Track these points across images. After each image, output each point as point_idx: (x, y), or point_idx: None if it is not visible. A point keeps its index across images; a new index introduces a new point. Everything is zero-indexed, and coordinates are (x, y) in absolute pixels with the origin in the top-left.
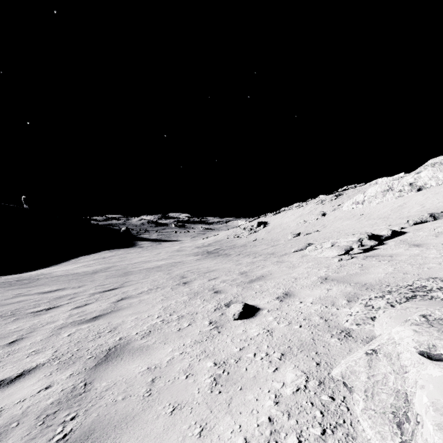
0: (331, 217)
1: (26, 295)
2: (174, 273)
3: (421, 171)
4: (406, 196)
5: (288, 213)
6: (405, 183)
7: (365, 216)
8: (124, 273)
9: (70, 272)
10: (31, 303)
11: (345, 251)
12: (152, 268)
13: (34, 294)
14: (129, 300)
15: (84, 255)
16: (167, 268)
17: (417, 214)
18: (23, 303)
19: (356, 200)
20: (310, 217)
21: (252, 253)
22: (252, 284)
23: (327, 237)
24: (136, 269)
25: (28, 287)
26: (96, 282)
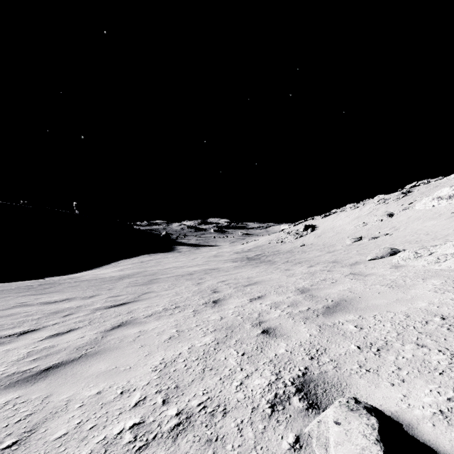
0: (403, 217)
1: (27, 305)
2: (205, 284)
3: None
4: None
5: (340, 215)
6: None
7: None
8: (150, 280)
9: (97, 276)
10: (18, 319)
11: None
12: (182, 276)
13: (36, 304)
14: (127, 328)
15: (124, 259)
16: (199, 276)
17: None
18: (10, 318)
19: (439, 195)
20: (371, 218)
21: (305, 261)
22: (335, 318)
23: (414, 241)
24: (164, 276)
25: (41, 294)
26: (113, 292)
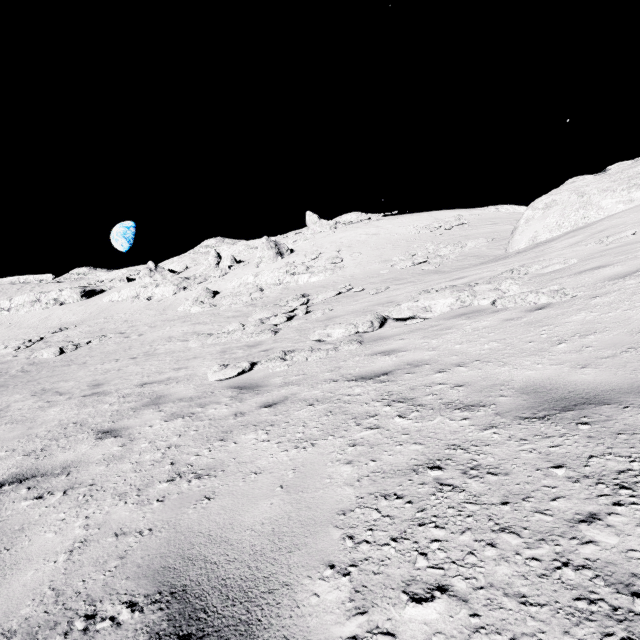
0: None
1: None
2: None
3: (64, 290)
4: (52, 309)
5: None
6: (51, 298)
7: (16, 325)
8: None
9: None
10: None
11: (17, 348)
12: None
13: None
14: None
15: None
16: None
17: (56, 326)
18: None
19: (2, 306)
20: None
21: None
22: None
23: None
24: None
25: None
26: None
